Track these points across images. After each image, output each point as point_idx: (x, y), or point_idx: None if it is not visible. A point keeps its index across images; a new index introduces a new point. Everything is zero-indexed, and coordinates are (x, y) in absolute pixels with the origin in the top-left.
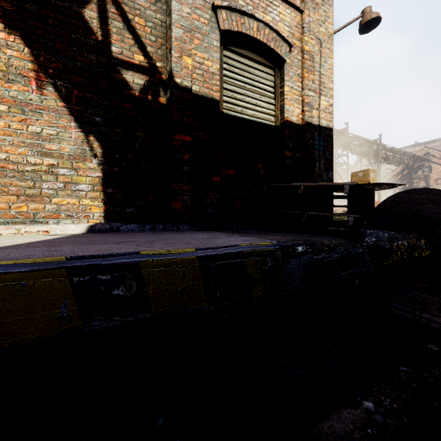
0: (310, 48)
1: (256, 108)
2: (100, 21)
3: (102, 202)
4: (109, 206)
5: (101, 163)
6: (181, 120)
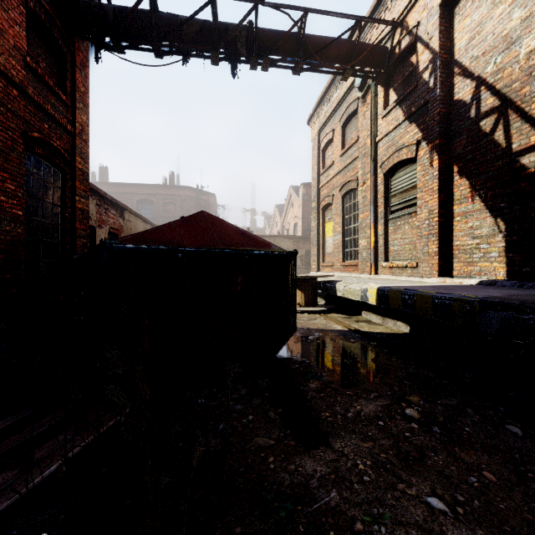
0: None
1: None
2: (504, 133)
3: (504, 264)
4: (510, 267)
5: (504, 236)
6: None
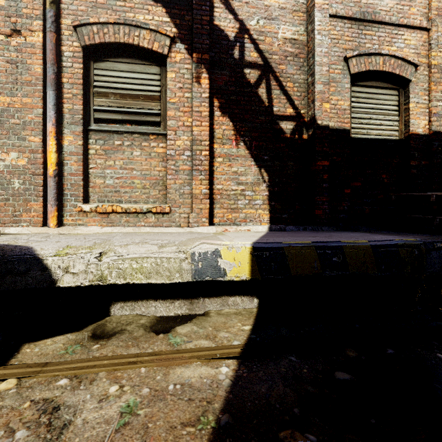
0: (438, 61)
1: (380, 127)
2: (267, 93)
3: (268, 211)
4: (272, 214)
5: (268, 186)
6: (321, 150)
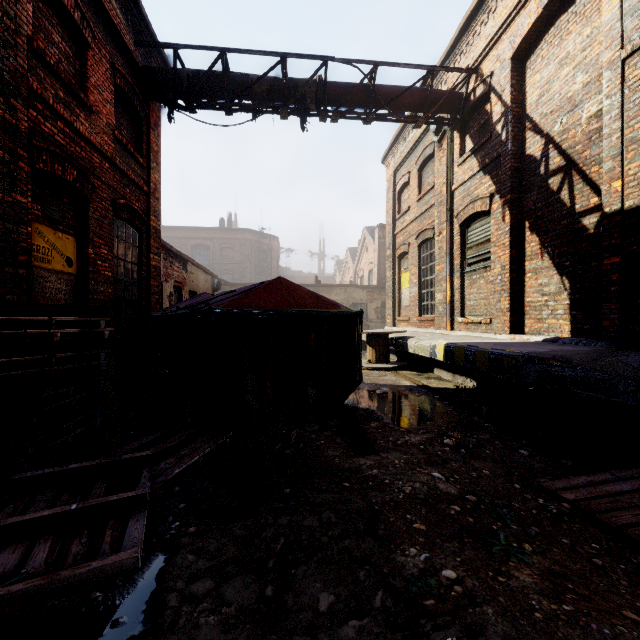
0: None
1: None
2: (569, 193)
3: (569, 321)
4: (573, 324)
5: (569, 294)
6: (609, 244)
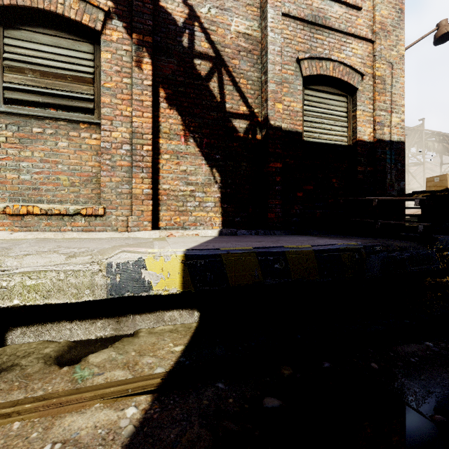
0: (381, 73)
1: (331, 132)
2: (219, 88)
3: (220, 214)
4: (225, 217)
5: (220, 187)
6: (274, 152)
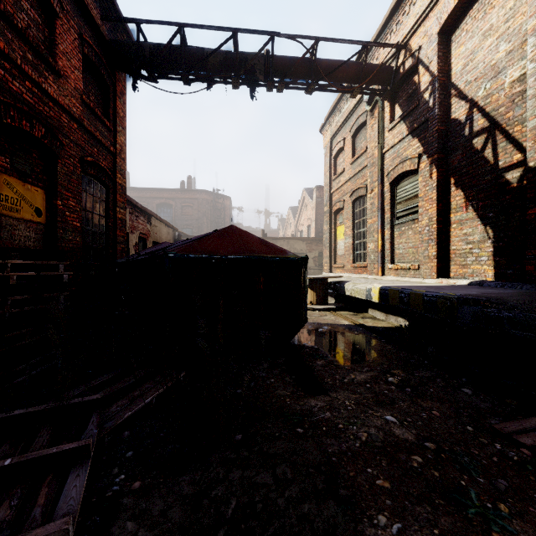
0: None
1: None
2: (493, 151)
3: (492, 267)
4: (497, 269)
5: (492, 242)
6: (534, 196)
